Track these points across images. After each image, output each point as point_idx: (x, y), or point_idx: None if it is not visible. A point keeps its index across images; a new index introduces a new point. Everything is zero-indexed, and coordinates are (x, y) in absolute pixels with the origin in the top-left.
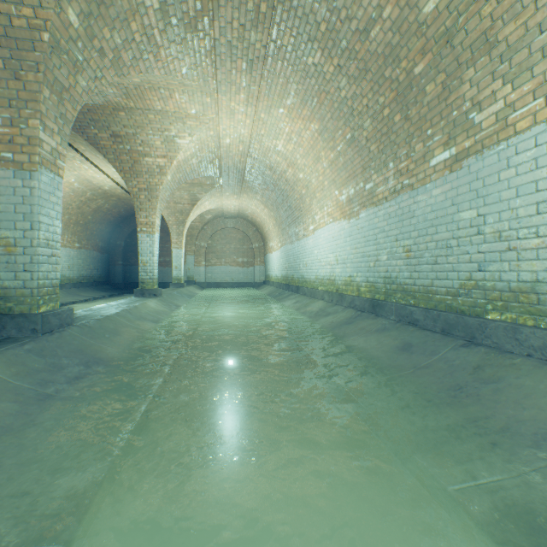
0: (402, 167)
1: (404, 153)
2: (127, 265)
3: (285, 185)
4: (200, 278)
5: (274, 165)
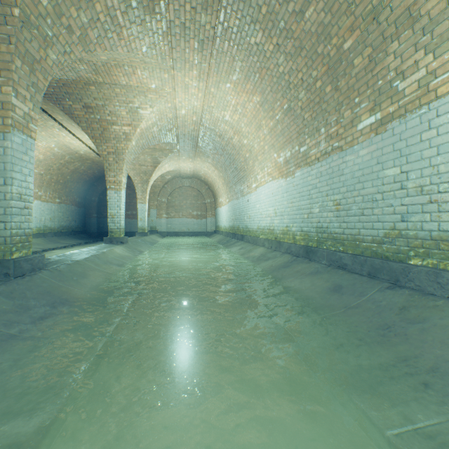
0: (333, 131)
1: (334, 119)
2: (101, 217)
3: (232, 149)
4: (161, 228)
5: (223, 133)
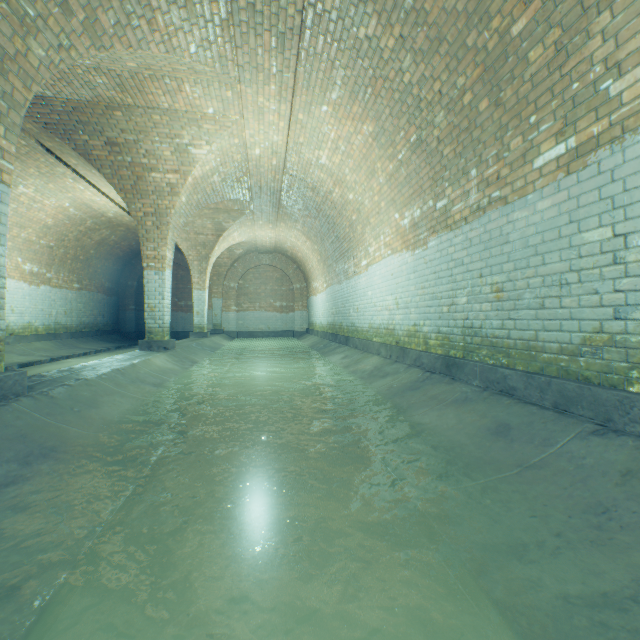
0: (491, 173)
1: (493, 154)
2: (141, 310)
3: (331, 209)
4: (229, 326)
5: (317, 184)
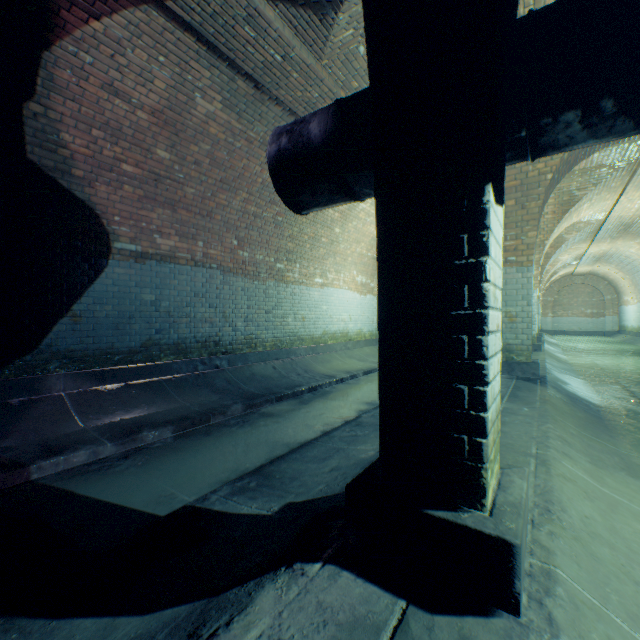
0: None
1: None
2: None
3: (638, 265)
4: (546, 327)
5: (627, 255)
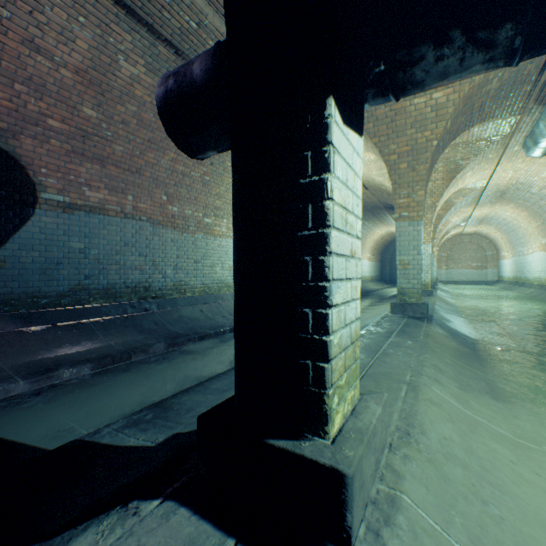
0: None
1: None
2: (390, 269)
3: (512, 226)
4: (440, 277)
5: (504, 218)
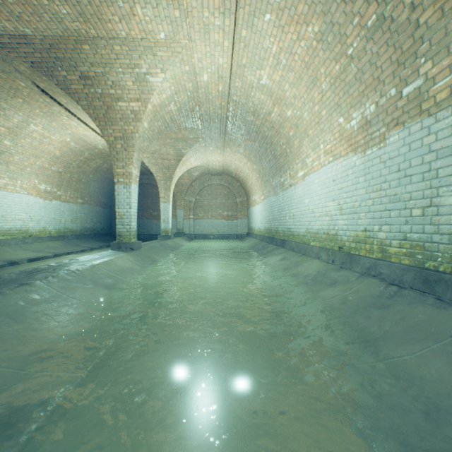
0: None
1: None
2: None
3: (270, 130)
4: (189, 230)
5: (258, 107)
